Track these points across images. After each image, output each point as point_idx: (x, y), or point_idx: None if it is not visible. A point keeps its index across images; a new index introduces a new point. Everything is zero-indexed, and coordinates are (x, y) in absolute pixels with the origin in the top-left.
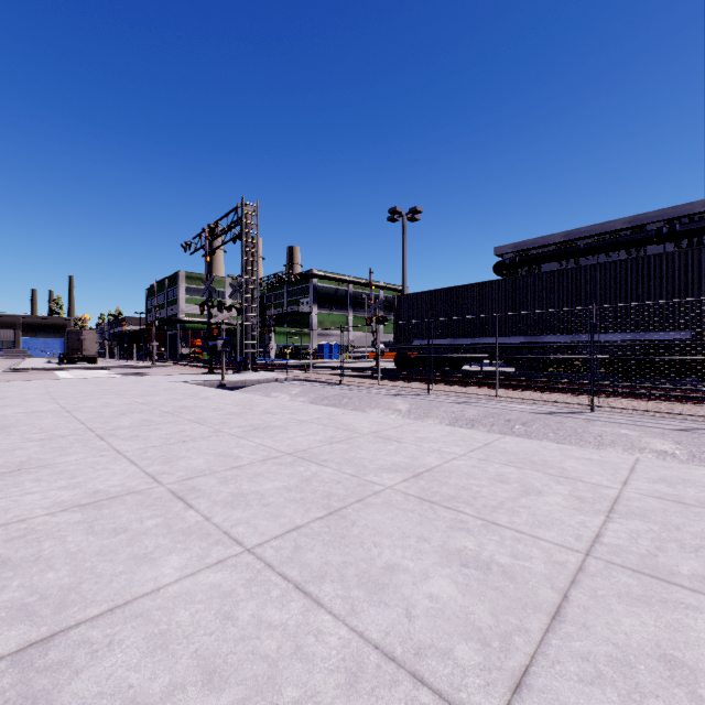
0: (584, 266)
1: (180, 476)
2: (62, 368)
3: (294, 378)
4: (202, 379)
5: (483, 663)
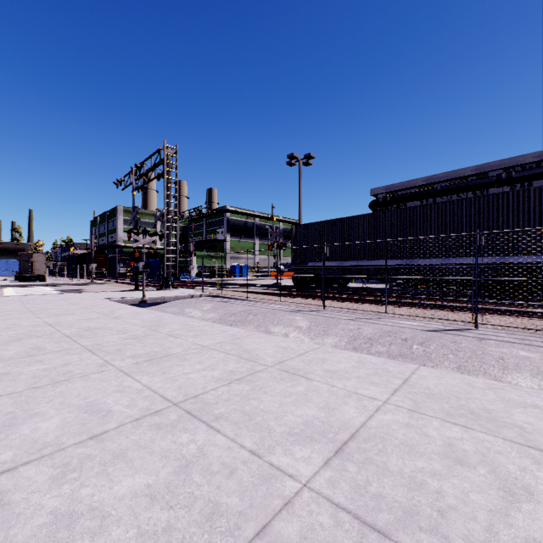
0: (452, 200)
1: (0, 462)
2: (10, 285)
3: (208, 294)
4: (125, 296)
5: None
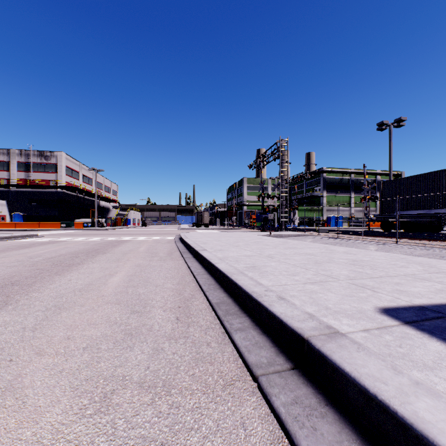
0: None
1: (267, 254)
2: (197, 229)
3: (309, 234)
4: (260, 233)
5: (345, 277)
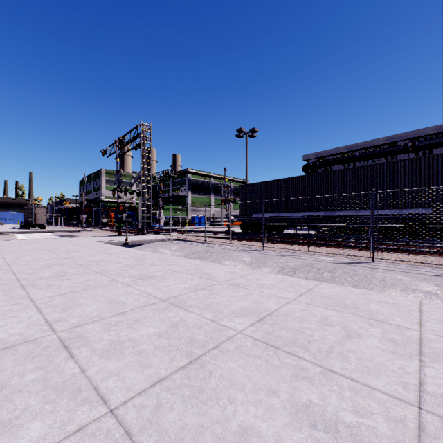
0: (363, 166)
1: (72, 323)
2: (20, 232)
3: (175, 238)
4: (112, 239)
5: None
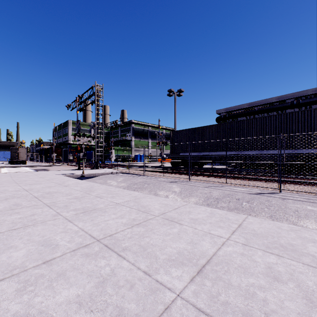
0: (265, 116)
1: None
2: (5, 166)
3: (121, 172)
4: (72, 173)
5: None
